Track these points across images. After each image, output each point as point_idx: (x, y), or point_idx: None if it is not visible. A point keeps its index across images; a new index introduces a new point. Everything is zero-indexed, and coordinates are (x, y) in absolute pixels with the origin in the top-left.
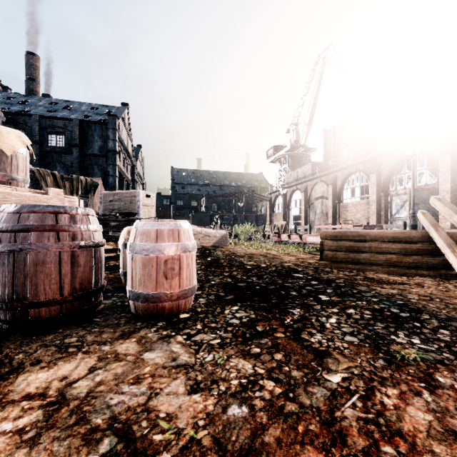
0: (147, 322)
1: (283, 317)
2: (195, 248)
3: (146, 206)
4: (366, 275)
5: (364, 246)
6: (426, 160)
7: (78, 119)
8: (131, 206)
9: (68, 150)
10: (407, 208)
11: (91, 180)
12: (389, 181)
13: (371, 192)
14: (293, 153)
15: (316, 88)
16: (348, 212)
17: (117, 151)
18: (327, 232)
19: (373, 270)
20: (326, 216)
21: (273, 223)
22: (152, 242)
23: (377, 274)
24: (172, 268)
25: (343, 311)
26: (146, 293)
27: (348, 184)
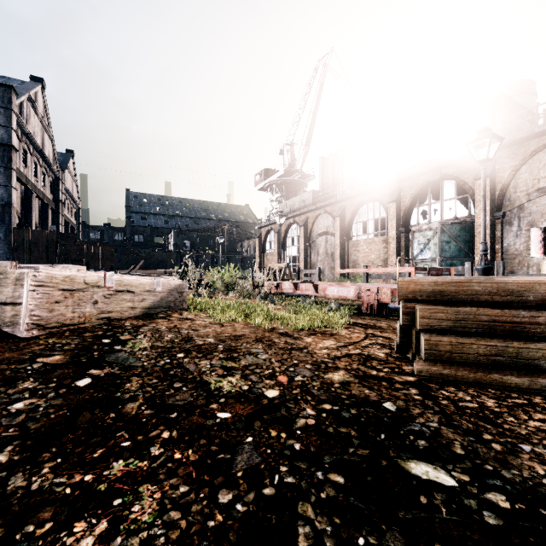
0: None
1: None
2: None
3: None
4: None
5: (534, 322)
6: (456, 187)
7: None
8: None
9: None
10: (432, 247)
11: None
12: (410, 213)
13: (390, 226)
14: (288, 180)
15: (315, 100)
16: (360, 252)
17: (14, 145)
18: (417, 283)
19: None
20: (332, 258)
21: (263, 266)
22: None
23: None
24: None
25: None
26: None
27: (359, 217)
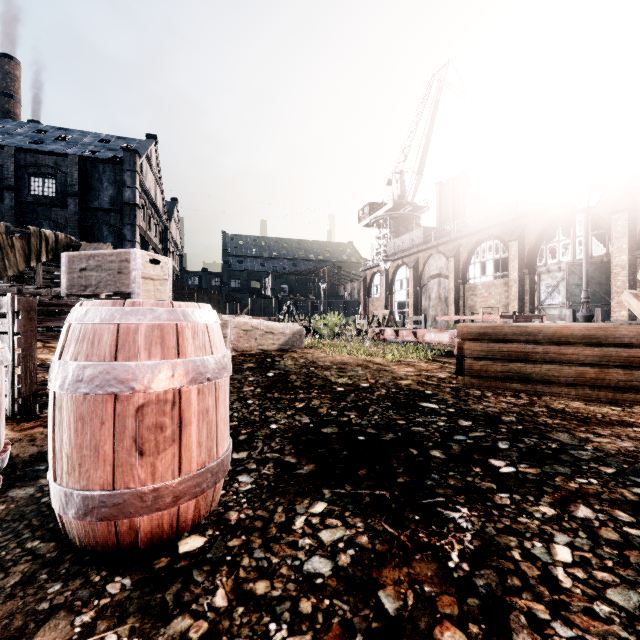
0: (80, 579)
1: (439, 542)
2: (224, 370)
3: (151, 279)
4: (548, 403)
5: (535, 351)
6: (590, 221)
7: (77, 155)
8: (119, 280)
9: (61, 201)
10: (562, 290)
11: (67, 237)
12: (536, 252)
13: (511, 268)
14: (397, 214)
15: (429, 121)
16: (477, 297)
17: (138, 204)
18: (468, 327)
19: (555, 393)
20: (445, 303)
21: (368, 312)
22: (103, 359)
23: (565, 401)
24: (158, 426)
25: (568, 514)
26: (84, 495)
27: (476, 257)
